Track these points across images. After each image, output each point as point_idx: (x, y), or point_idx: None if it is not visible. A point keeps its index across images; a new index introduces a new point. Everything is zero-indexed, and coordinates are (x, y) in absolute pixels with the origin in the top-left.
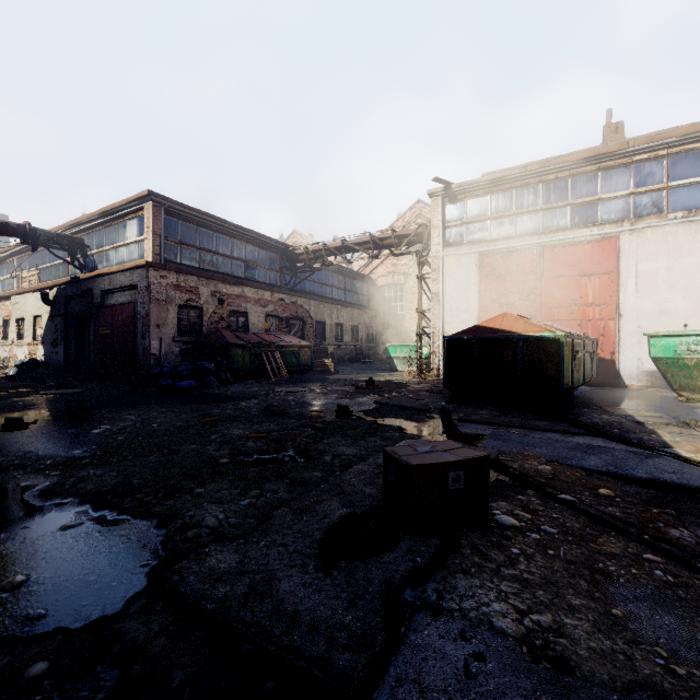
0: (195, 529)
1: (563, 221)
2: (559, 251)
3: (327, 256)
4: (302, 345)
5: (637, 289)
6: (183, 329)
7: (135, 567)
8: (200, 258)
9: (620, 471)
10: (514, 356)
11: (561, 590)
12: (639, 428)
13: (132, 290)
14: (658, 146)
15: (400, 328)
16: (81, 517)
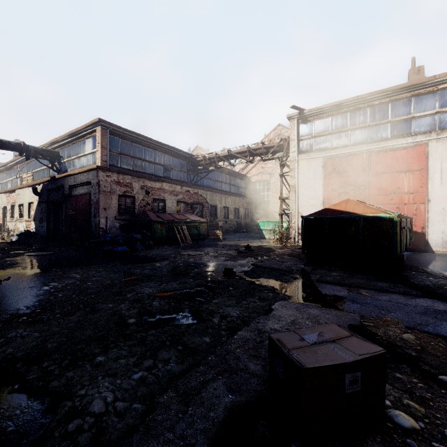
0: (78, 420)
1: (385, 133)
2: (382, 154)
3: (218, 162)
4: (201, 221)
5: (441, 181)
6: (122, 211)
7: None
8: (133, 164)
9: None
10: (356, 231)
11: None
12: None
13: (88, 185)
14: None
15: (267, 210)
16: None
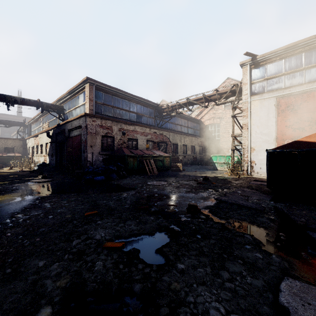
0: None
1: None
2: None
3: (178, 108)
4: (165, 156)
5: None
6: (104, 148)
7: None
8: (113, 112)
9: None
10: None
11: None
12: None
13: (80, 128)
14: None
15: (217, 147)
16: None
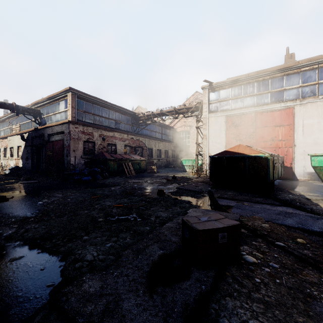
0: (80, 262)
1: (267, 100)
2: (265, 114)
3: (153, 117)
4: (141, 159)
5: (303, 132)
6: (85, 152)
7: (44, 286)
8: (94, 119)
9: (305, 227)
10: (244, 165)
11: (289, 309)
12: (309, 202)
13: (62, 134)
14: (314, 63)
15: (188, 151)
16: (22, 253)
